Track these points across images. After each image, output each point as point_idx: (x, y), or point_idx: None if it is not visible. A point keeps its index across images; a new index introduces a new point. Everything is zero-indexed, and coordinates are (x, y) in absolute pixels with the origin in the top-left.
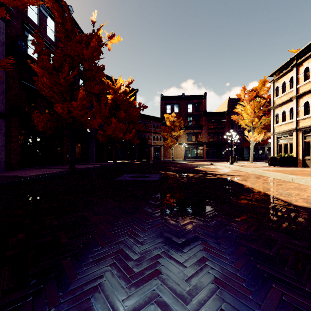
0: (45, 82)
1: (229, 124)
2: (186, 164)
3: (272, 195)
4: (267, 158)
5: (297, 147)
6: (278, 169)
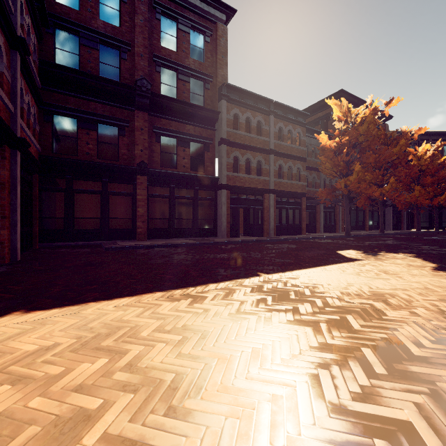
0: (366, 178)
1: None
2: None
3: None
4: None
5: None
6: None
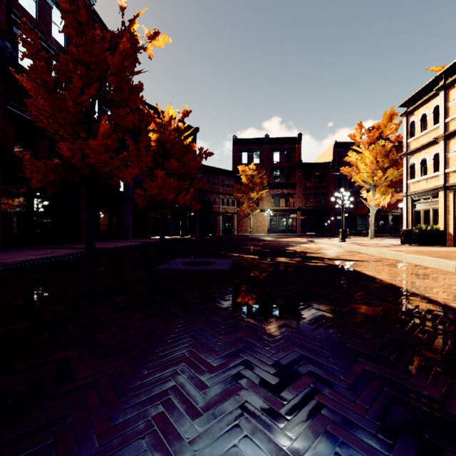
0: (42, 107)
1: (335, 181)
2: (273, 240)
3: (441, 301)
4: (392, 232)
5: (446, 216)
6: (420, 250)
